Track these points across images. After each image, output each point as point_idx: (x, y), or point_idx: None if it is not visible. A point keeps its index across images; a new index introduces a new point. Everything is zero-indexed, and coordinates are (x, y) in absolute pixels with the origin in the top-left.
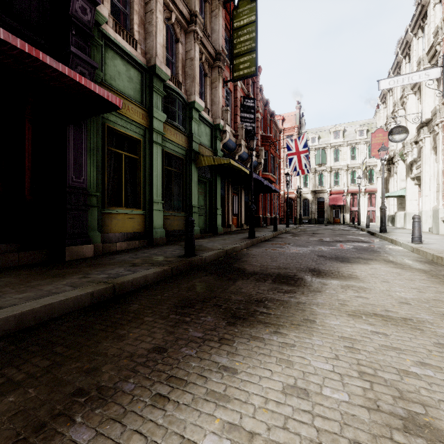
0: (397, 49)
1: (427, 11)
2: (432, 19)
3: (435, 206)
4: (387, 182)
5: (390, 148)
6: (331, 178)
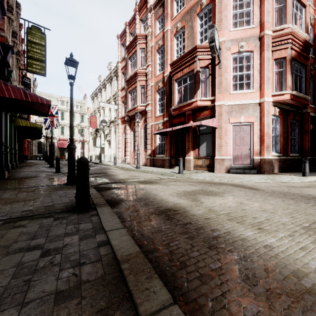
0: (101, 82)
1: (112, 78)
2: (114, 84)
3: (115, 153)
4: (95, 139)
5: (97, 124)
6: (59, 130)
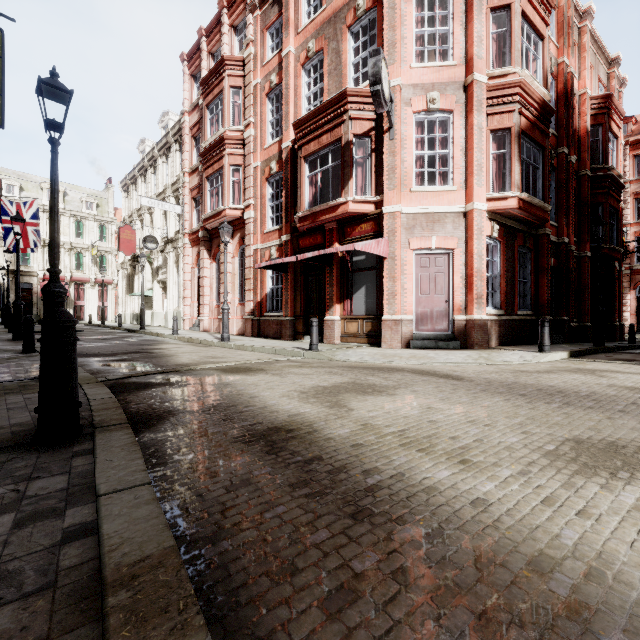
0: (145, 155)
1: (170, 147)
2: (175, 159)
3: (177, 308)
4: (131, 279)
5: (136, 246)
6: (46, 256)
